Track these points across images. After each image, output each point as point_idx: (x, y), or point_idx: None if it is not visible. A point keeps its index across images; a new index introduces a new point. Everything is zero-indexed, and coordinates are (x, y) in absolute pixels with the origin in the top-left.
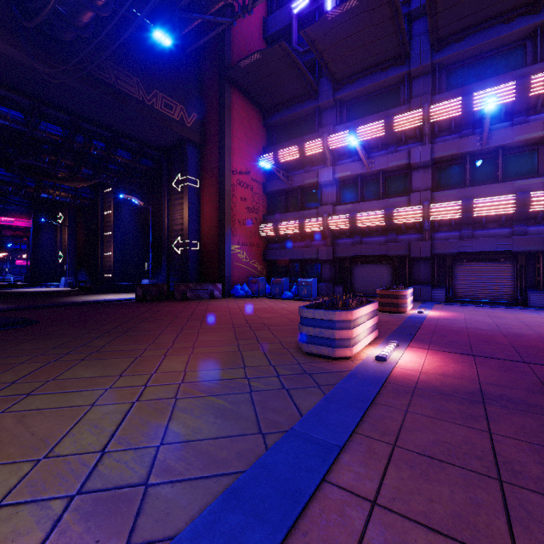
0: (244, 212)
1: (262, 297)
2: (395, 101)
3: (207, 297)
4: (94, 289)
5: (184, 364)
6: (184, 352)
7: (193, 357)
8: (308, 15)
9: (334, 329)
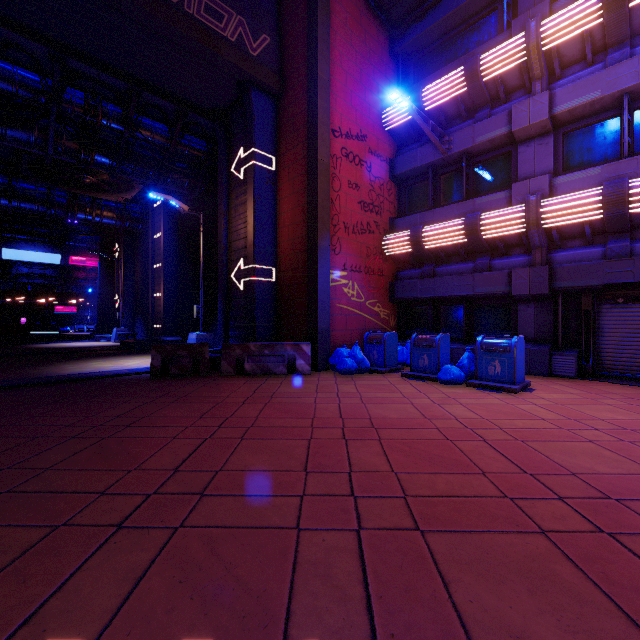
0: (355, 209)
1: (391, 373)
2: None
3: (283, 370)
4: (134, 346)
5: None
6: None
7: None
8: None
9: None
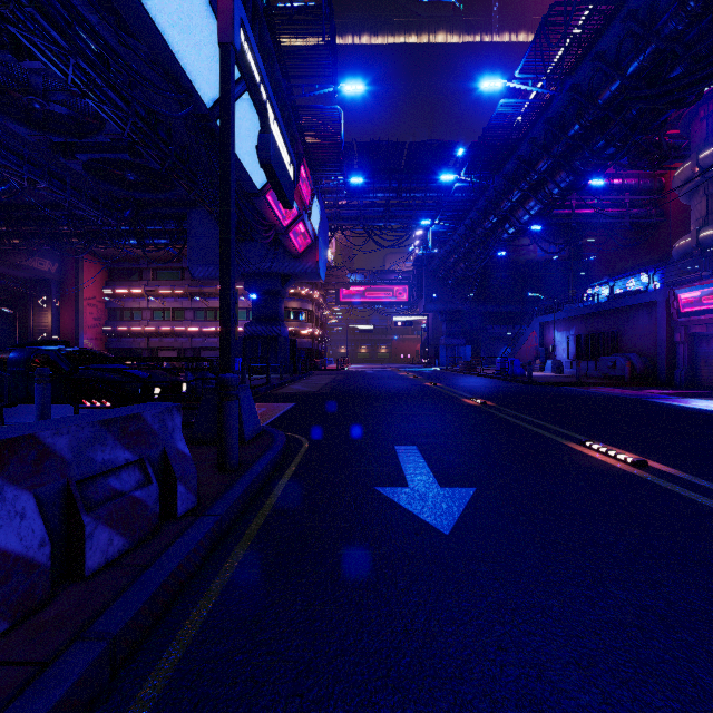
0: (92, 320)
1: None
2: (179, 276)
3: None
4: None
5: None
6: None
7: None
8: None
9: None
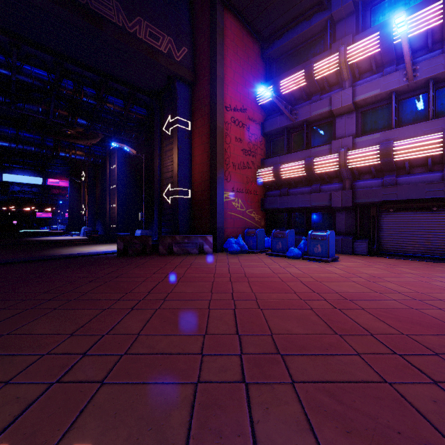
0: (239, 154)
1: (260, 253)
2: None
3: (196, 251)
4: (99, 238)
5: None
6: None
7: None
8: None
9: None
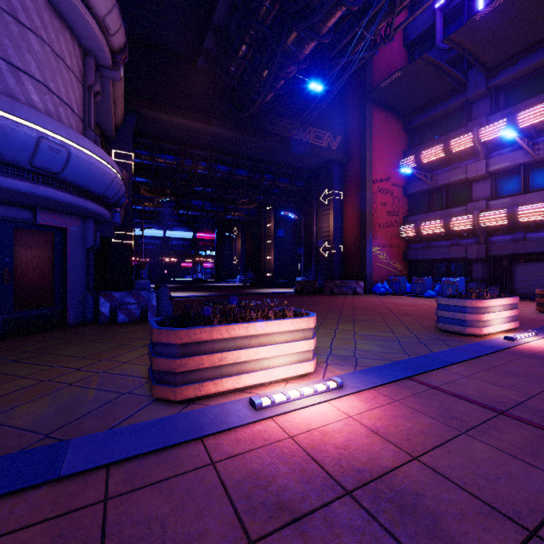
0: (384, 216)
1: (402, 295)
2: None
3: (351, 293)
4: (261, 285)
5: (352, 327)
6: (349, 323)
7: (356, 325)
8: (454, 8)
9: (465, 313)
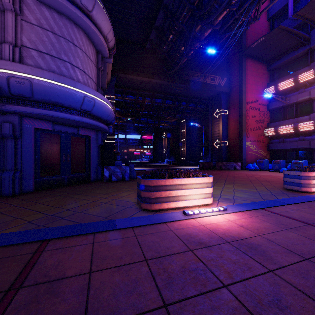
0: (254, 123)
1: (265, 171)
2: None
3: (232, 169)
4: (179, 164)
5: (232, 186)
6: (231, 184)
7: (235, 185)
8: None
9: (300, 179)
